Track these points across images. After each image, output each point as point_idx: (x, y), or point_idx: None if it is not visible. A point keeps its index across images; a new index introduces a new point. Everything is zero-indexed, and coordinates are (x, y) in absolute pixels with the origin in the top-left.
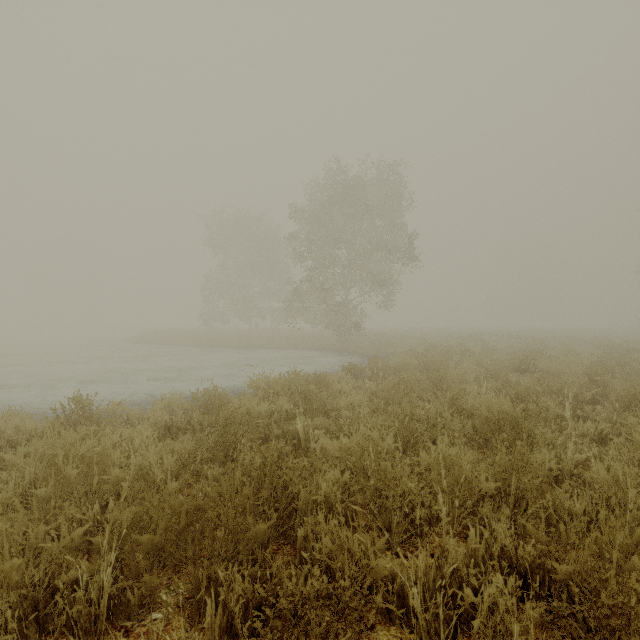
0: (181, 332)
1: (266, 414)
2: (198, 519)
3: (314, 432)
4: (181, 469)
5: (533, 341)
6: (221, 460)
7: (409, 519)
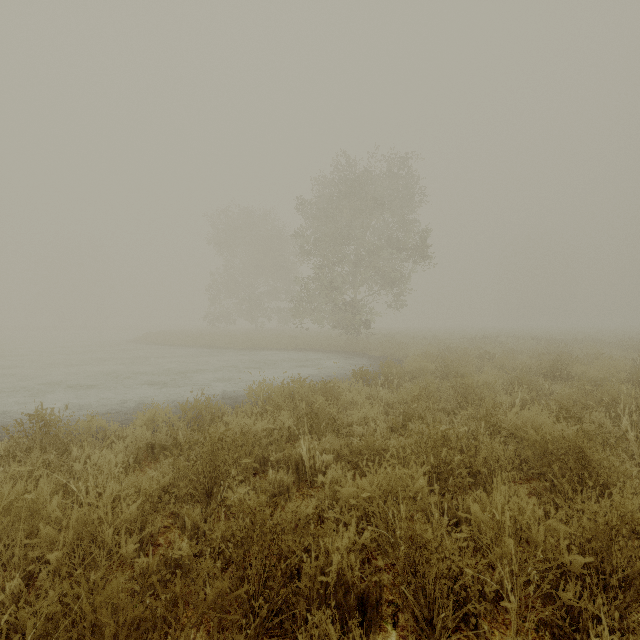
0: (186, 332)
1: (264, 434)
2: None
3: (321, 457)
4: (148, 515)
5: (554, 342)
6: (206, 495)
7: (461, 614)
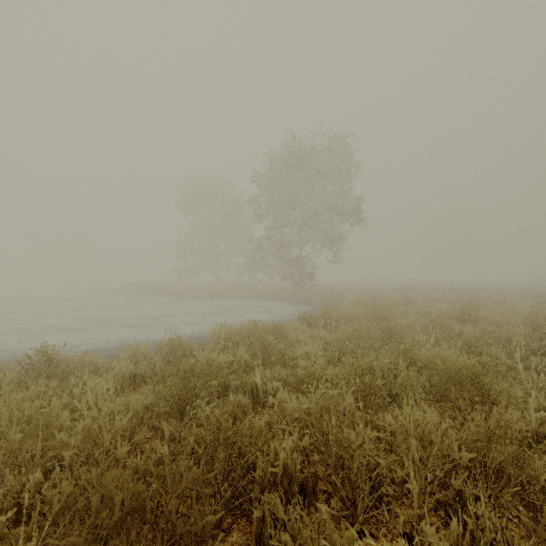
0: (157, 283)
1: (225, 365)
2: (136, 509)
3: (272, 384)
4: (136, 427)
5: (467, 292)
6: (180, 413)
7: (376, 495)
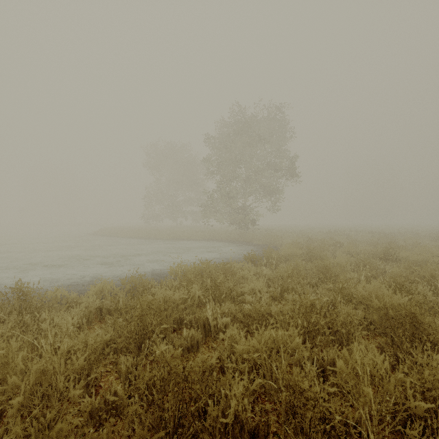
0: (128, 228)
1: (180, 302)
2: None
3: (222, 319)
4: (93, 365)
5: (384, 235)
6: (137, 347)
7: None
